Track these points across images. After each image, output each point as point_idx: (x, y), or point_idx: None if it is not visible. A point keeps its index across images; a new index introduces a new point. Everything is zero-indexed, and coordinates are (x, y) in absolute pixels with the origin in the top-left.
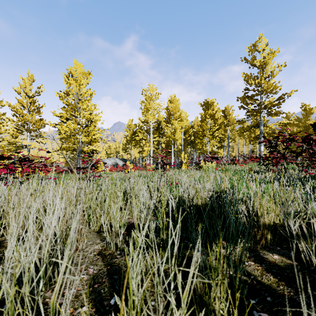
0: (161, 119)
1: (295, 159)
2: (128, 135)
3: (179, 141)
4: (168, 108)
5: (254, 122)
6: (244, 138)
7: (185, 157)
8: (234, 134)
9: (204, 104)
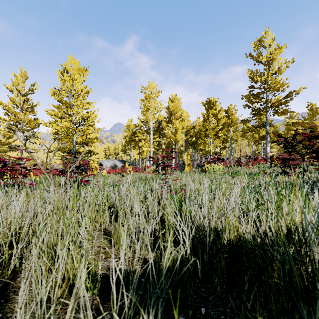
0: (161, 119)
1: (318, 161)
2: (127, 135)
3: (180, 142)
4: (168, 108)
5: (258, 122)
6: (246, 139)
7: (188, 159)
8: (237, 134)
9: (207, 103)
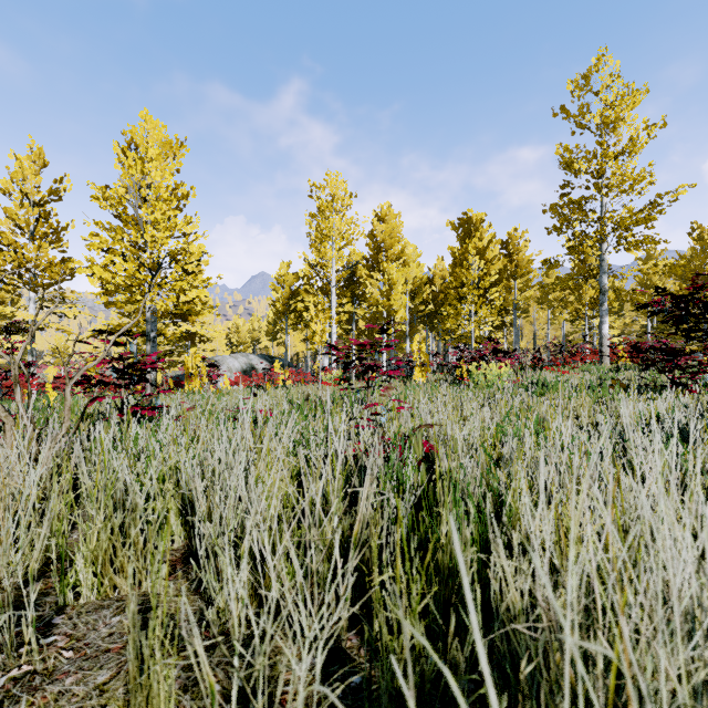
0: (357, 259)
1: None
2: (279, 298)
3: (401, 313)
4: (373, 235)
5: (578, 267)
6: (549, 308)
7: (421, 351)
8: (529, 297)
9: (461, 225)
